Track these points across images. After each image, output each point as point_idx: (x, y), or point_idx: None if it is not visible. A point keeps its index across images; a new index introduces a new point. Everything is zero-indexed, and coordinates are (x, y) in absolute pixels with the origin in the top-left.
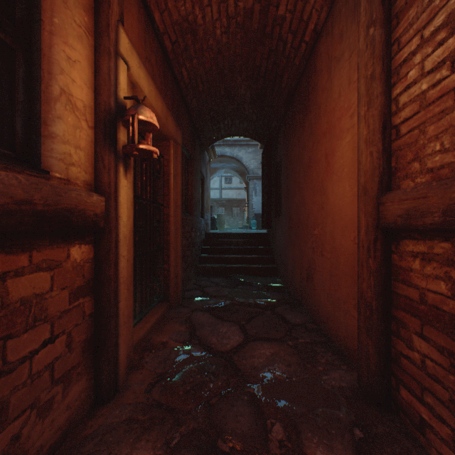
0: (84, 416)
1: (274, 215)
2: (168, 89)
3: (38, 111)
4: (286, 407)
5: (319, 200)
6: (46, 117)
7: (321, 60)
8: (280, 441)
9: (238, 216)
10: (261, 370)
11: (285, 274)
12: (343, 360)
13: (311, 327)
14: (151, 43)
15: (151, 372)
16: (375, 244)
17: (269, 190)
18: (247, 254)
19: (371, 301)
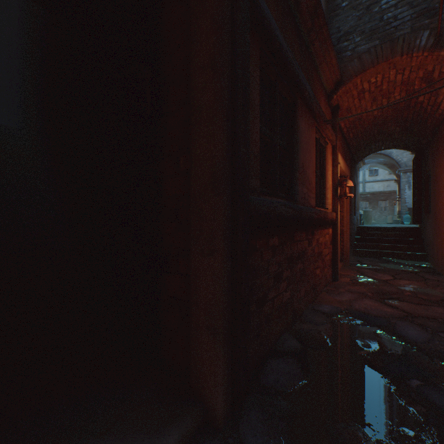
0: (330, 282)
1: (425, 212)
2: (342, 150)
3: (324, 193)
4: (412, 291)
5: None
6: (326, 194)
7: None
8: (407, 294)
9: (386, 210)
10: (402, 285)
11: (432, 258)
12: None
13: (442, 281)
14: (339, 138)
15: (347, 279)
16: None
17: (419, 192)
18: (397, 243)
19: None
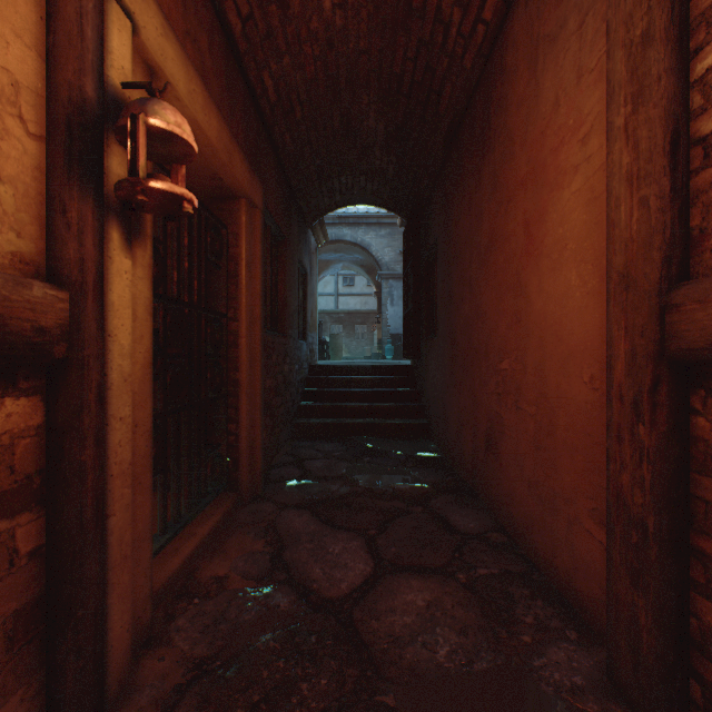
0: None
1: (424, 335)
2: (236, 107)
3: None
4: None
5: (511, 306)
6: None
7: (516, 49)
8: None
9: (364, 338)
10: (408, 644)
11: (444, 437)
12: (568, 618)
13: (497, 540)
14: (199, 10)
15: (186, 652)
16: (655, 393)
17: (416, 293)
18: (379, 401)
19: (644, 514)
